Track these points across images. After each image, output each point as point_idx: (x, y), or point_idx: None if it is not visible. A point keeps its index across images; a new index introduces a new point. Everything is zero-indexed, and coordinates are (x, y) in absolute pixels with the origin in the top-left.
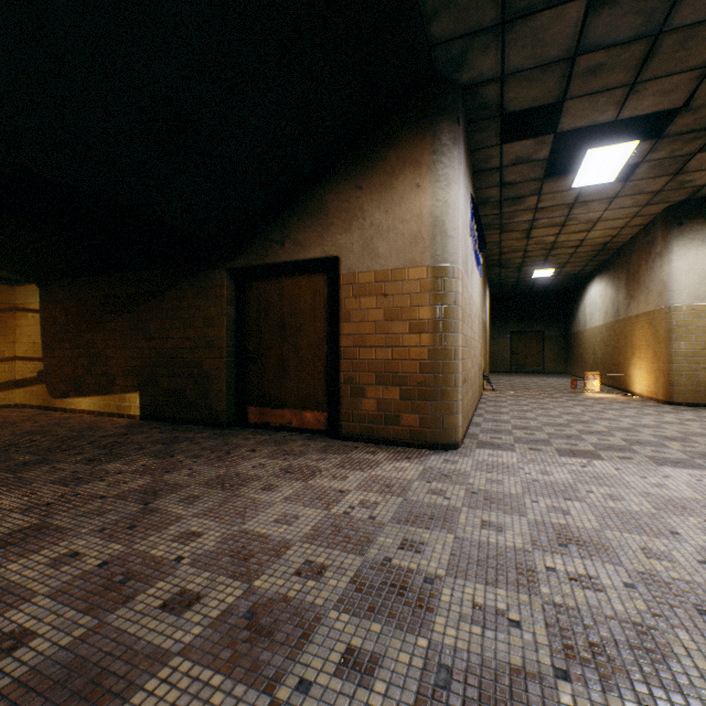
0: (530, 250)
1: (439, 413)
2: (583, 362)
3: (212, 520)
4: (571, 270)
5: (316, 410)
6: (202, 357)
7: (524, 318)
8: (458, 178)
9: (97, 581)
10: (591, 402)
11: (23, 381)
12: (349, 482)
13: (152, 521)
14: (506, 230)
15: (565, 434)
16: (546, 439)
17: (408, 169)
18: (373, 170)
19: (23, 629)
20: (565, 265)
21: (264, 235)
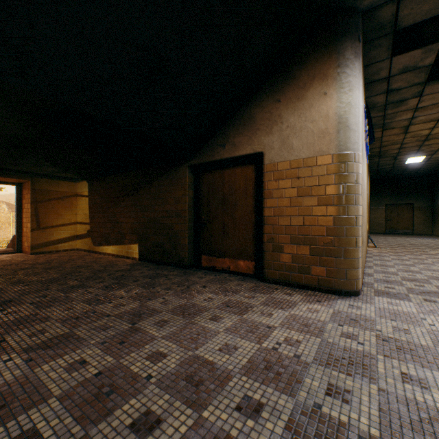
0: (405, 143)
1: (343, 267)
2: None
3: (174, 343)
4: None
5: (246, 260)
6: (173, 223)
7: (396, 194)
8: (358, 83)
9: (92, 390)
10: None
11: (80, 235)
12: (273, 319)
13: (135, 339)
14: (388, 127)
15: None
16: (437, 291)
17: (317, 82)
18: (288, 87)
19: (35, 429)
20: (435, 152)
21: (211, 141)
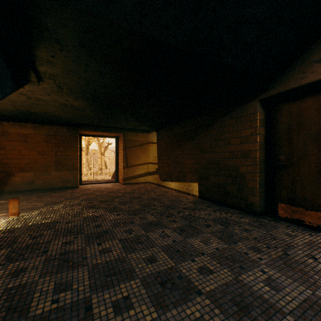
0: None
1: None
2: None
3: None
4: None
5: None
6: (238, 164)
7: None
8: None
9: None
10: None
11: (151, 172)
12: None
13: None
14: None
15: None
16: None
17: None
18: None
19: None
20: None
21: (299, 61)
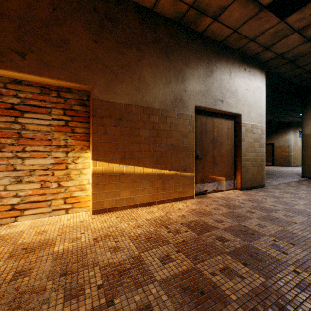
0: None
1: (288, 162)
2: None
3: None
4: None
5: (269, 162)
6: None
7: None
8: (291, 134)
9: None
10: None
11: None
12: (274, 167)
13: None
14: None
15: None
16: None
17: (283, 133)
18: (278, 133)
19: None
20: None
21: None
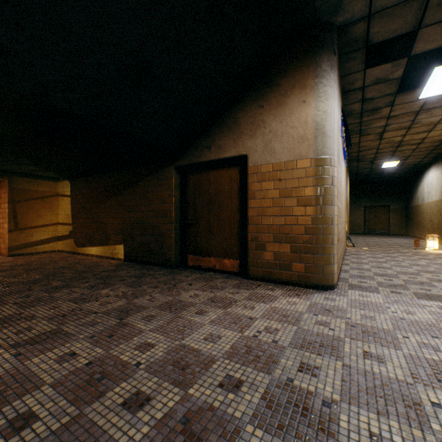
0: (381, 148)
1: (320, 263)
2: (421, 227)
3: (162, 334)
4: (413, 161)
5: (231, 259)
6: (159, 223)
7: (374, 196)
8: (334, 93)
9: (83, 377)
10: (433, 256)
11: (62, 236)
12: (255, 311)
13: (123, 332)
14: (364, 134)
15: (417, 281)
16: (403, 284)
17: (296, 90)
18: (271, 93)
19: (31, 411)
20: (408, 158)
21: (197, 143)
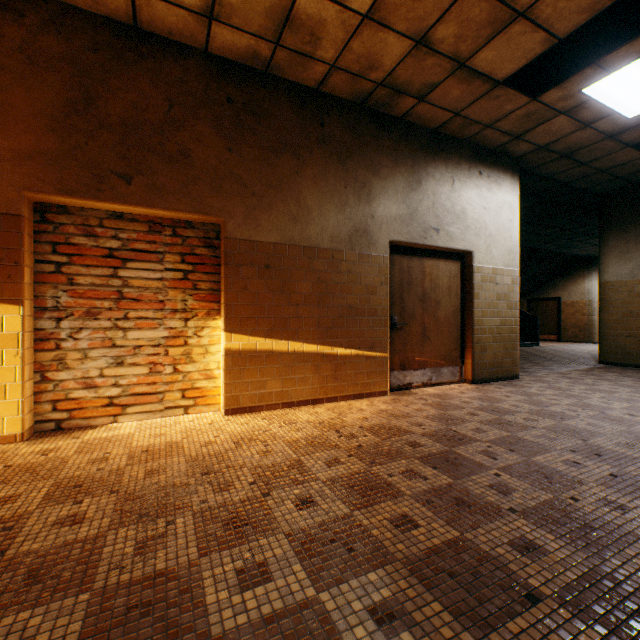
0: None
1: (588, 335)
2: None
3: None
4: None
5: (553, 335)
6: None
7: None
8: (595, 278)
9: None
10: None
11: None
12: (560, 343)
13: None
14: None
15: None
16: None
17: (580, 277)
18: (570, 277)
19: None
20: None
21: (537, 291)
